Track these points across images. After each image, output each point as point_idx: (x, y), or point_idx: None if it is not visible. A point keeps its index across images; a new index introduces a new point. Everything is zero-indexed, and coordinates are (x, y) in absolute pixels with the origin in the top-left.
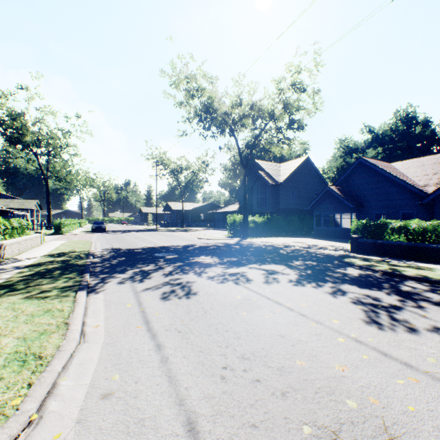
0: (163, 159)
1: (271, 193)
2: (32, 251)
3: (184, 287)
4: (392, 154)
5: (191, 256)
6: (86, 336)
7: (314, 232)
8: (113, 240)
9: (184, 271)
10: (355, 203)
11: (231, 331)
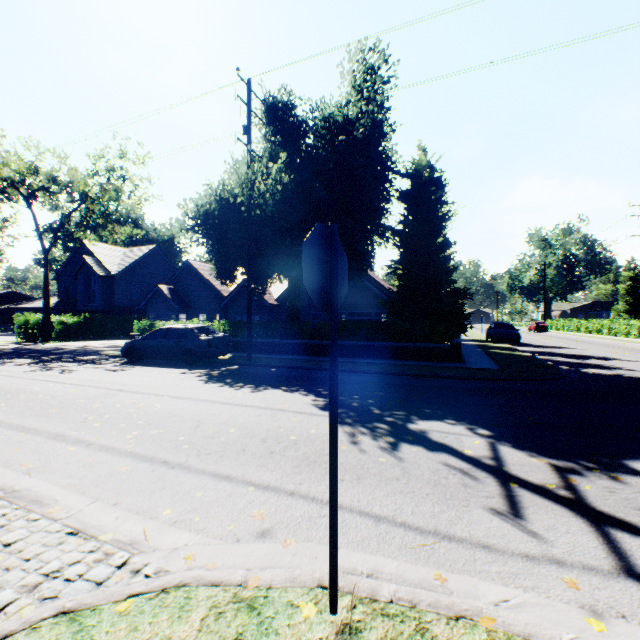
0: None
1: (103, 286)
2: None
3: None
4: None
5: None
6: None
7: None
8: None
9: None
10: (182, 304)
11: None
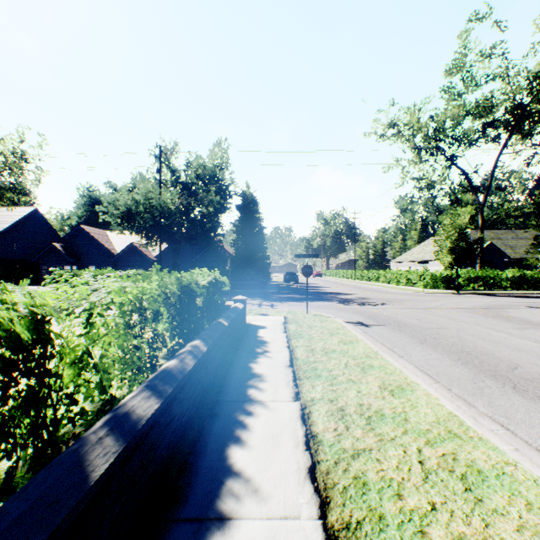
0: None
1: None
2: None
3: None
4: None
5: None
6: None
7: (41, 281)
8: None
9: None
10: (75, 258)
11: None
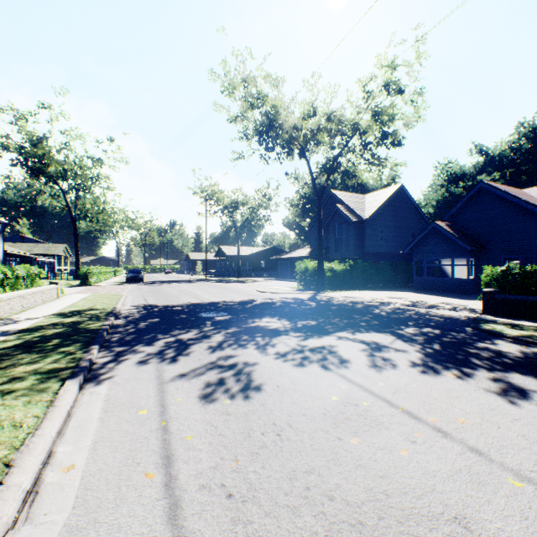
0: (215, 193)
1: (354, 233)
2: (40, 308)
3: (240, 374)
4: (513, 181)
5: (250, 317)
6: (36, 500)
7: (413, 284)
8: (149, 294)
9: (240, 343)
10: (473, 244)
11: (340, 498)
